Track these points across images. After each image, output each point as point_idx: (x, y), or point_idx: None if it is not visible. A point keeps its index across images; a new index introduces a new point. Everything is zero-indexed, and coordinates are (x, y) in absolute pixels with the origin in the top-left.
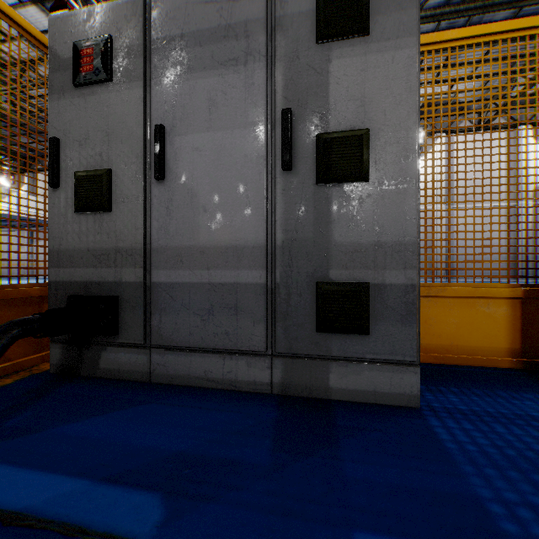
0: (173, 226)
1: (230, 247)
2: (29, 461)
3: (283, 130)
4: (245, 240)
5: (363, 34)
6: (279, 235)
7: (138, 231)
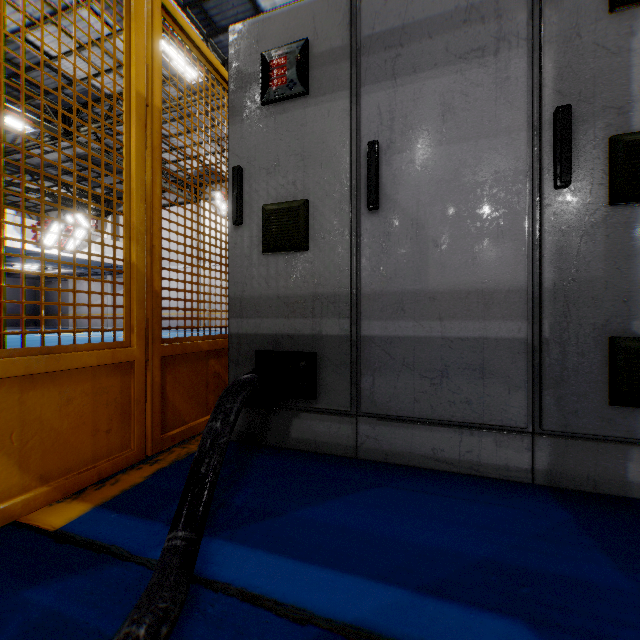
0: (390, 266)
1: (473, 291)
2: (304, 554)
3: (558, 135)
4: (495, 282)
5: None
6: (548, 274)
7: (343, 273)
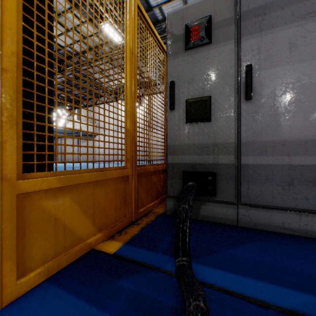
0: (258, 128)
1: (308, 140)
2: (242, 273)
3: None
4: None
5: None
6: None
7: (230, 132)
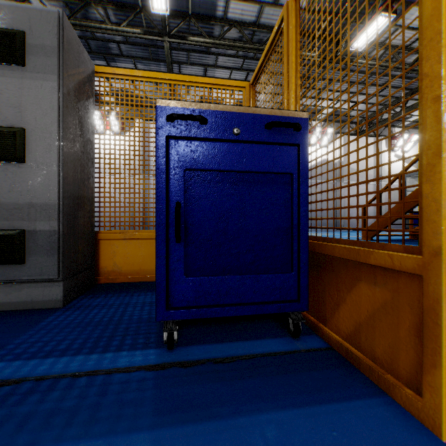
0: None
1: None
2: None
3: None
4: None
5: (20, 65)
6: None
7: None
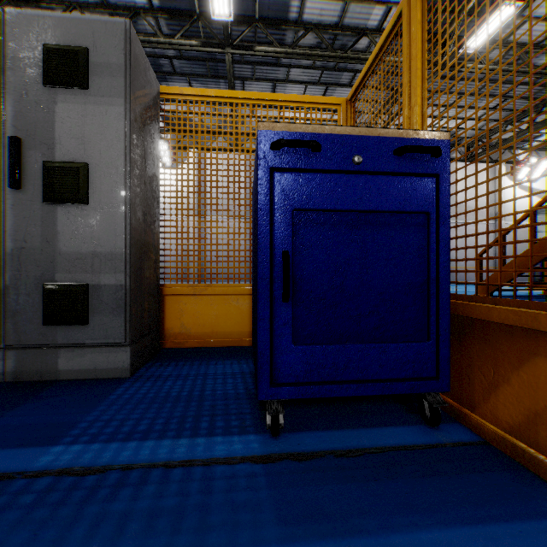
0: None
1: None
2: None
3: (11, 154)
4: None
5: (82, 88)
6: (10, 244)
7: None
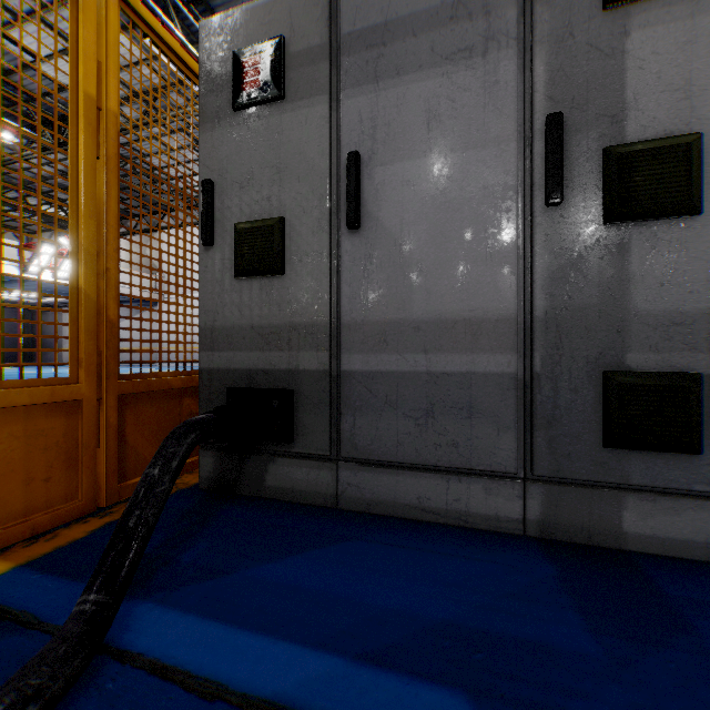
0: (372, 292)
1: (460, 320)
2: (241, 619)
3: (549, 146)
4: (484, 310)
5: None
6: (539, 302)
7: (322, 300)
